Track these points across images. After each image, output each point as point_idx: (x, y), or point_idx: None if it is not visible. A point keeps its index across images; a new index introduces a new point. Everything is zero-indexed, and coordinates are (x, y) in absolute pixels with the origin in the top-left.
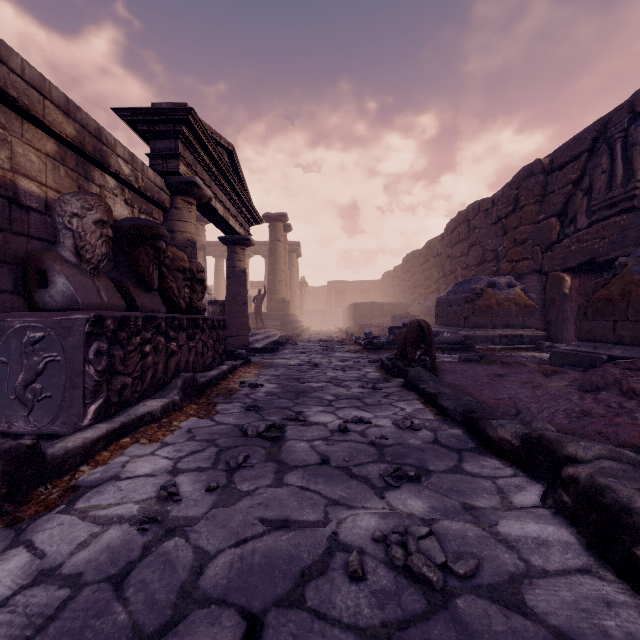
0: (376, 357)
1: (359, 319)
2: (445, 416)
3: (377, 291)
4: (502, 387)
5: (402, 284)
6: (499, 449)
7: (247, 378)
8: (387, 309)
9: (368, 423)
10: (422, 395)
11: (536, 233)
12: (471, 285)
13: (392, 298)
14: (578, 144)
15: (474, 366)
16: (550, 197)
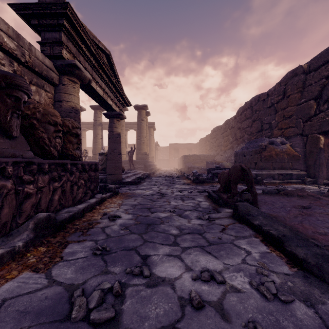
0: (202, 188)
1: (187, 164)
2: (303, 269)
3: (196, 149)
4: (315, 219)
5: (210, 145)
6: None
7: (111, 208)
8: (203, 158)
9: (222, 283)
10: (257, 231)
11: (299, 111)
12: (258, 143)
13: (205, 152)
14: None
15: (278, 198)
16: (309, 88)
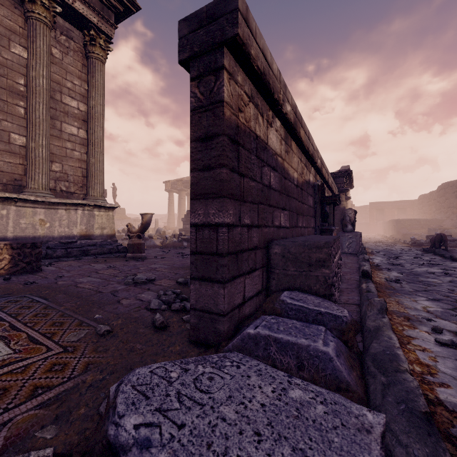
0: (419, 249)
1: (401, 230)
2: (445, 258)
3: (413, 208)
4: None
5: (437, 205)
6: (455, 260)
7: (370, 251)
8: (423, 223)
9: (421, 258)
10: (440, 256)
11: None
12: None
13: (428, 214)
14: None
15: None
16: None
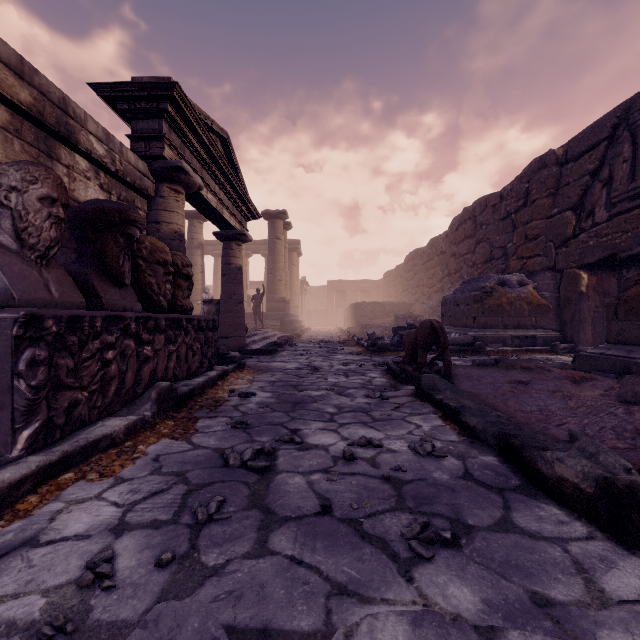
0: (380, 360)
1: (361, 319)
2: (472, 437)
3: (378, 291)
4: (528, 397)
5: (404, 283)
6: (558, 492)
7: (239, 385)
8: (389, 309)
9: (379, 447)
10: (439, 407)
11: (549, 228)
12: (480, 283)
13: (394, 298)
14: (596, 132)
15: (491, 371)
16: (565, 190)
